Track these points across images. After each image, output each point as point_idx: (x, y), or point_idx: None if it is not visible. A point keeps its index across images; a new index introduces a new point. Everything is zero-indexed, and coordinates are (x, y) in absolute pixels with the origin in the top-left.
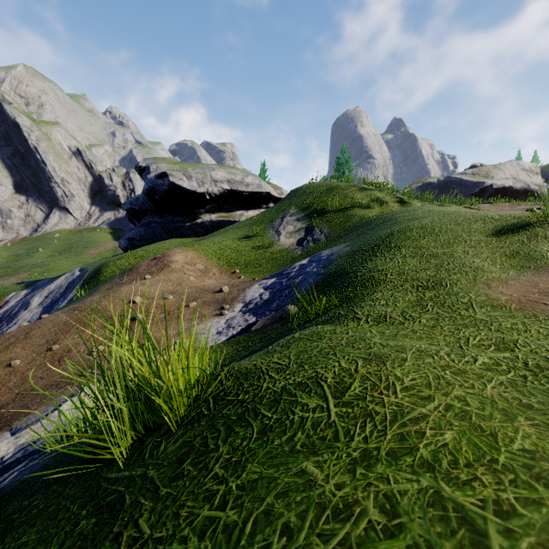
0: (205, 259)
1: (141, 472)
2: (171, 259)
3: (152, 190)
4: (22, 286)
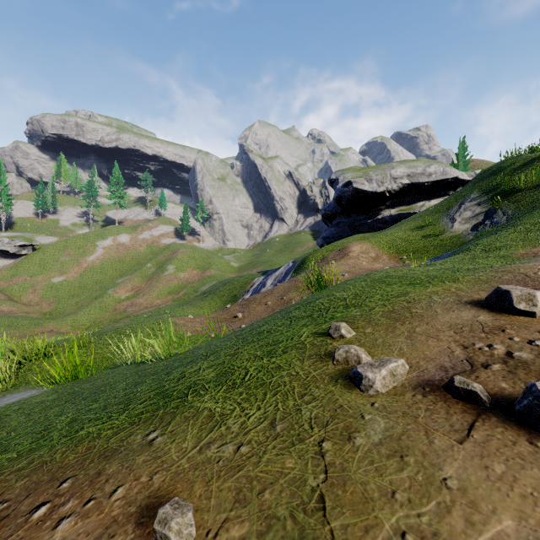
0: (377, 249)
1: None
2: (350, 250)
3: (339, 197)
4: (261, 274)
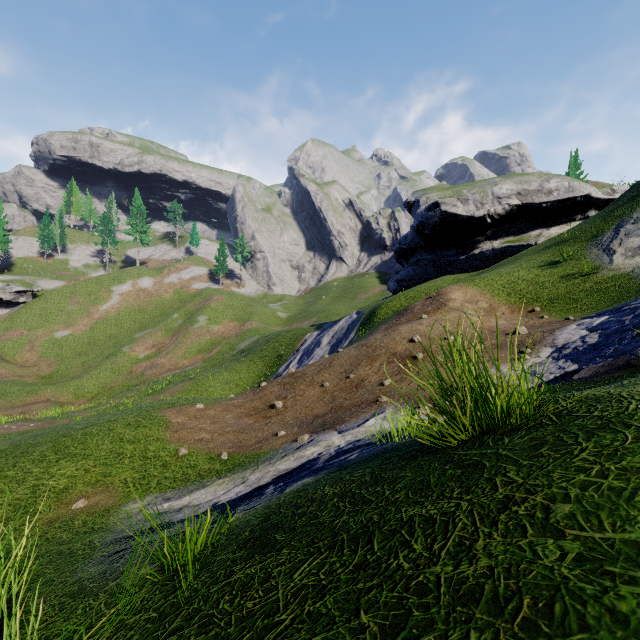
0: (489, 296)
1: (492, 452)
2: (448, 297)
3: (421, 225)
4: (314, 327)
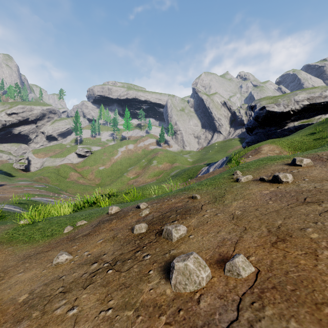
0: (280, 148)
1: None
2: (261, 149)
3: (257, 117)
4: (206, 165)
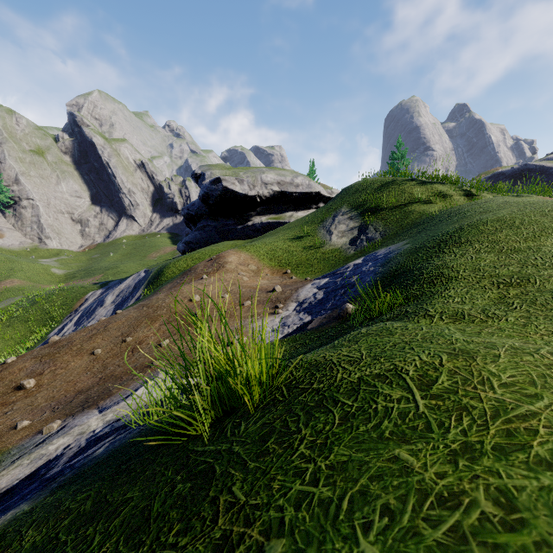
0: (257, 260)
1: (226, 447)
2: (226, 260)
3: (207, 196)
4: (98, 286)
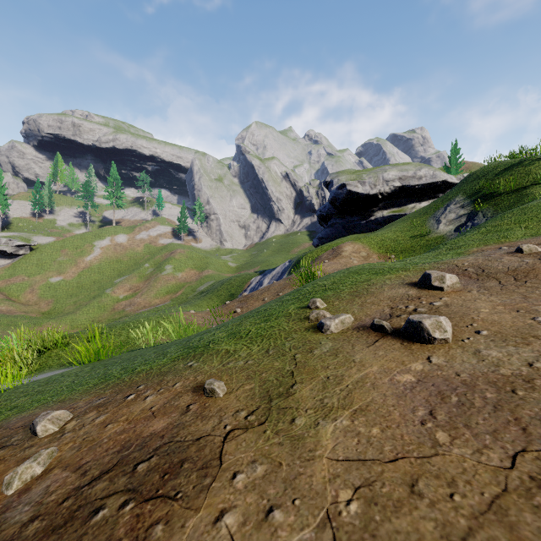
0: (368, 248)
1: None
2: (343, 249)
3: (334, 199)
4: (258, 273)
